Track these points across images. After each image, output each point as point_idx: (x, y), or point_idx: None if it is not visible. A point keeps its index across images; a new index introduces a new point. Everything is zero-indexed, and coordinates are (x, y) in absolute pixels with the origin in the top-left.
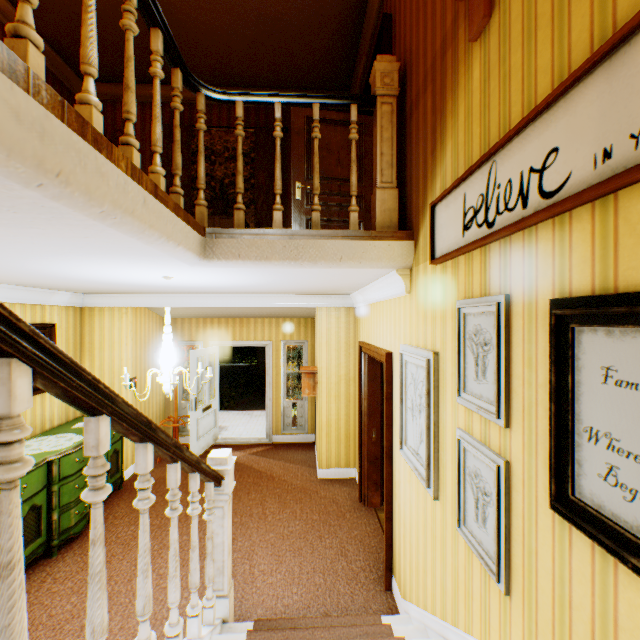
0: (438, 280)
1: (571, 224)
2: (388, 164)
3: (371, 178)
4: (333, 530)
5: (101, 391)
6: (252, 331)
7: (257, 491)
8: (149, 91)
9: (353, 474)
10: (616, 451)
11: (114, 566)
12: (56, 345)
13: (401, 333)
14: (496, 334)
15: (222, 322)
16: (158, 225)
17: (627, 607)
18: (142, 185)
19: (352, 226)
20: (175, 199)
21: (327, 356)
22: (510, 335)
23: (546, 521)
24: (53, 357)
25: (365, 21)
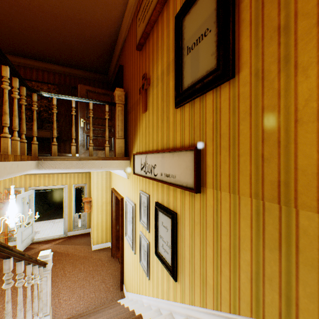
0: (136, 179)
1: (159, 184)
2: (121, 129)
3: None
4: (99, 272)
5: (12, 250)
6: (56, 180)
7: (60, 263)
8: None
9: (109, 245)
10: (163, 241)
11: None
12: (5, 243)
13: (126, 191)
14: (147, 206)
15: (37, 176)
16: (21, 170)
17: (165, 275)
18: (17, 160)
19: (106, 152)
20: (23, 145)
21: (97, 193)
22: (150, 206)
23: (155, 257)
24: (3, 246)
25: (113, 56)
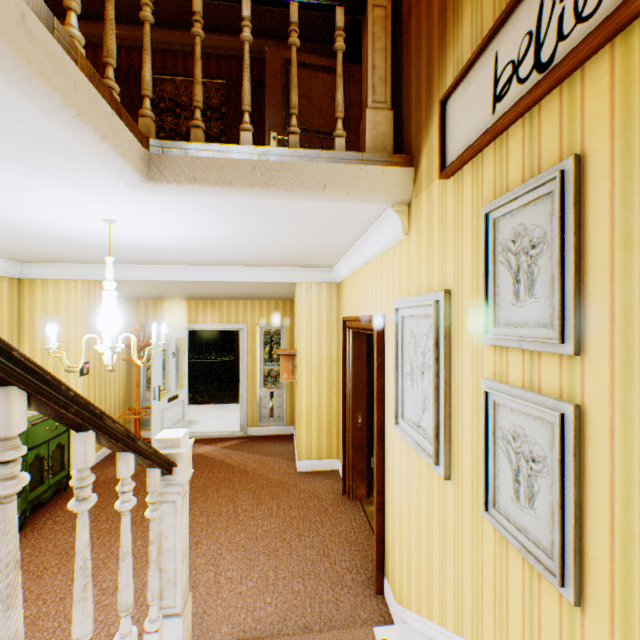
0: (450, 198)
1: None
2: (381, 80)
3: (356, 133)
4: (314, 527)
5: None
6: (225, 314)
7: (228, 487)
8: (102, 30)
9: (336, 466)
10: None
11: (45, 582)
12: None
13: (395, 288)
14: (559, 218)
15: (191, 304)
16: (57, 80)
17: None
18: None
19: None
20: None
21: (307, 336)
22: (583, 215)
23: None
24: None
25: None
